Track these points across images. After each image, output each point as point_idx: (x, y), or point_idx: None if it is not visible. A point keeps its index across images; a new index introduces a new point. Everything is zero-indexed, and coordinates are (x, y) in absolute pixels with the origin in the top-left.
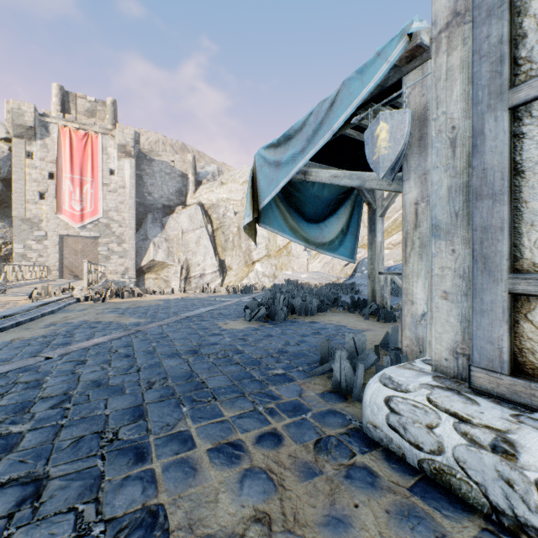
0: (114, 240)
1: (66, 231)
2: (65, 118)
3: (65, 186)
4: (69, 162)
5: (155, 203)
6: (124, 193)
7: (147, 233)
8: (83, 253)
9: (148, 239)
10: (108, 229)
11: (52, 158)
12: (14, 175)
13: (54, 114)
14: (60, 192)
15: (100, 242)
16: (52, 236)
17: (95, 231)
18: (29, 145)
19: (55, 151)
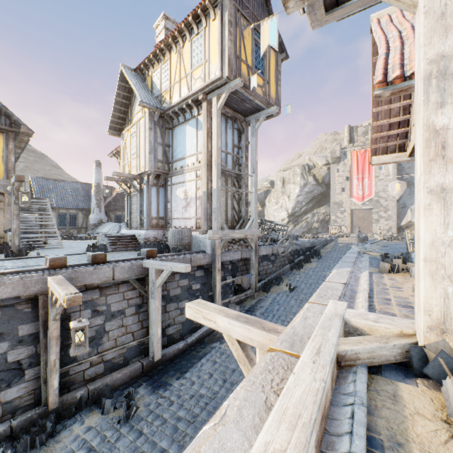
0: (381, 210)
1: (354, 207)
2: (353, 146)
3: (354, 182)
4: (355, 169)
5: (410, 180)
6: (388, 179)
7: (404, 202)
8: (363, 218)
9: (405, 207)
10: (378, 203)
11: (347, 169)
12: (331, 182)
13: (345, 143)
14: (351, 186)
15: (372, 211)
16: (347, 210)
17: (369, 205)
18: (337, 165)
19: (349, 165)
